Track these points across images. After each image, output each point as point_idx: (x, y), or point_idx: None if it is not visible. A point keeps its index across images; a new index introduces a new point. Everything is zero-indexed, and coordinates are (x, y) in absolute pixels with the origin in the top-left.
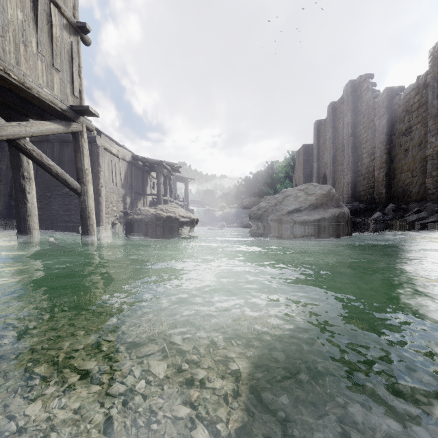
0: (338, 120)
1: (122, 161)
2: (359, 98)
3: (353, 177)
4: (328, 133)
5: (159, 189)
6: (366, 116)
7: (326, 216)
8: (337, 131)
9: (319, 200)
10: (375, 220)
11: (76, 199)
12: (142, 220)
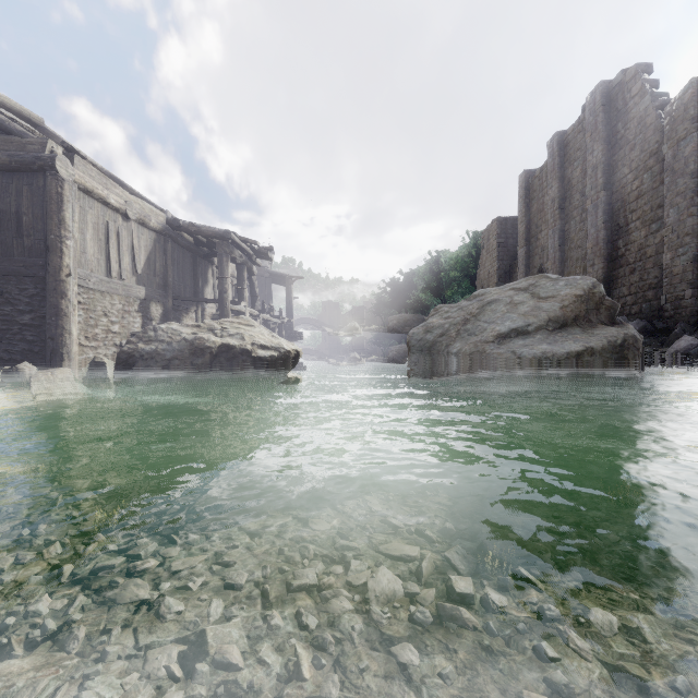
0: (571, 163)
1: (141, 228)
2: (621, 114)
3: (607, 269)
4: (551, 191)
5: (222, 290)
6: (638, 147)
7: (595, 345)
8: (568, 184)
9: (569, 310)
10: (683, 352)
11: (6, 304)
12: (157, 355)
